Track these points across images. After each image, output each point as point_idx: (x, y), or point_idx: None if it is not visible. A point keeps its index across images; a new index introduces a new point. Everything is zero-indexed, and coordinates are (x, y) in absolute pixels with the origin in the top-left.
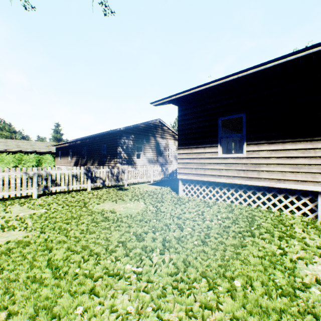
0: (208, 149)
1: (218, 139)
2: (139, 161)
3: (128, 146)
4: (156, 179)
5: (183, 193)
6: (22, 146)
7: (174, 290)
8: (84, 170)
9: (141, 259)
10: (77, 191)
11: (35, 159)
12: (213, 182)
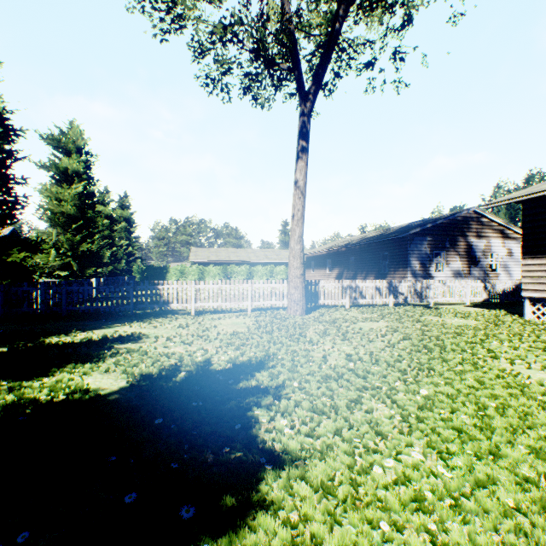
0: None
1: None
2: (438, 275)
3: (422, 253)
4: (474, 300)
5: (532, 316)
6: (270, 257)
7: (537, 352)
8: (386, 284)
9: (502, 342)
10: (377, 306)
11: (284, 272)
12: None
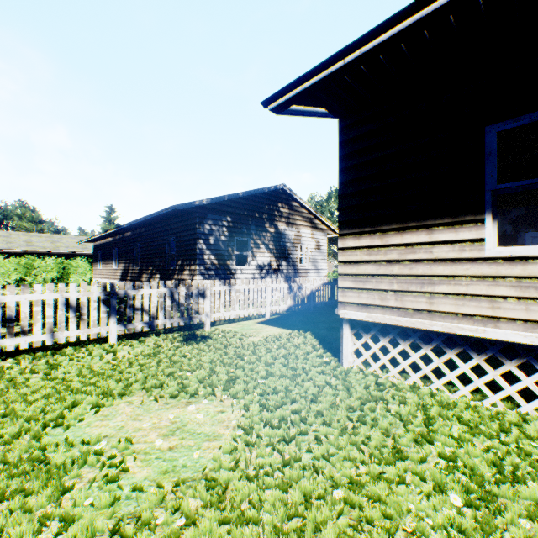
0: (446, 232)
1: (486, 197)
2: (241, 271)
3: (219, 239)
4: (278, 309)
5: (356, 361)
6: (36, 244)
7: None
8: (99, 293)
9: None
10: (83, 344)
11: (56, 267)
12: (463, 336)
